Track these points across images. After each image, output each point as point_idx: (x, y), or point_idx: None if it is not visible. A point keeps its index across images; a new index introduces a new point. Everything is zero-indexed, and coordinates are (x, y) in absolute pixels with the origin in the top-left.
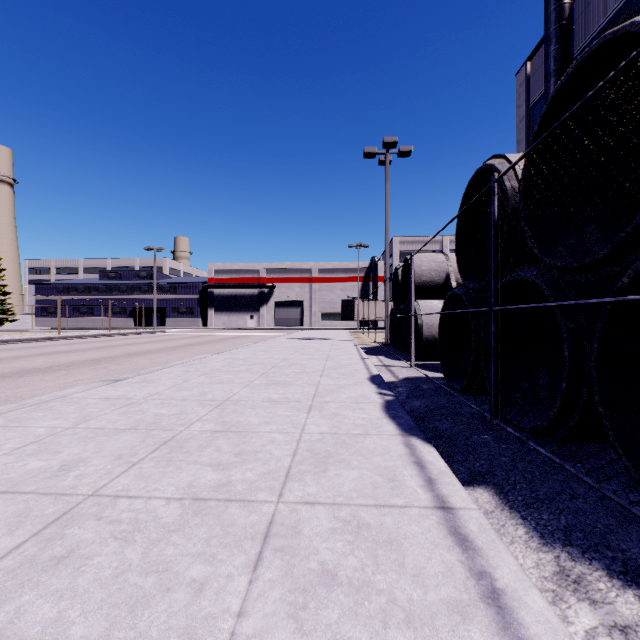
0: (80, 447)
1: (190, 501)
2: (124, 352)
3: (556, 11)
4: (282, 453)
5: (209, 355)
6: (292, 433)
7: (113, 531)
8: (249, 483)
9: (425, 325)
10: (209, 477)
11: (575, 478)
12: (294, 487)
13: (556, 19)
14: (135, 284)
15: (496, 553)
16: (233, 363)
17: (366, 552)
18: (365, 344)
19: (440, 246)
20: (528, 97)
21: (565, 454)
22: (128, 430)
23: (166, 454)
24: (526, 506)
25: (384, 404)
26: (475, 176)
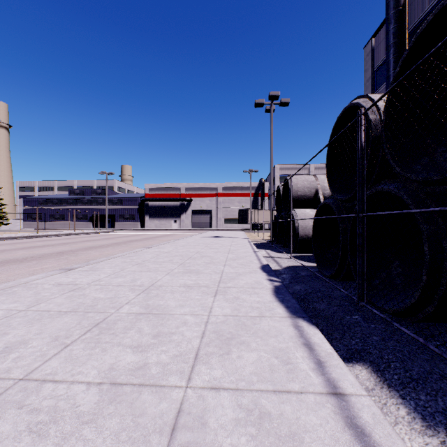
0: (26, 329)
1: (108, 386)
2: (82, 247)
3: None
4: (192, 335)
5: (142, 249)
6: (201, 315)
7: (30, 422)
8: (162, 366)
9: (300, 227)
10: (128, 359)
11: (439, 357)
12: (201, 370)
13: (394, 6)
14: (93, 198)
15: None
16: (159, 255)
17: None
18: (256, 241)
19: (308, 171)
20: (373, 63)
21: (424, 333)
22: (69, 312)
23: (95, 336)
24: (403, 385)
25: (274, 289)
26: (343, 113)
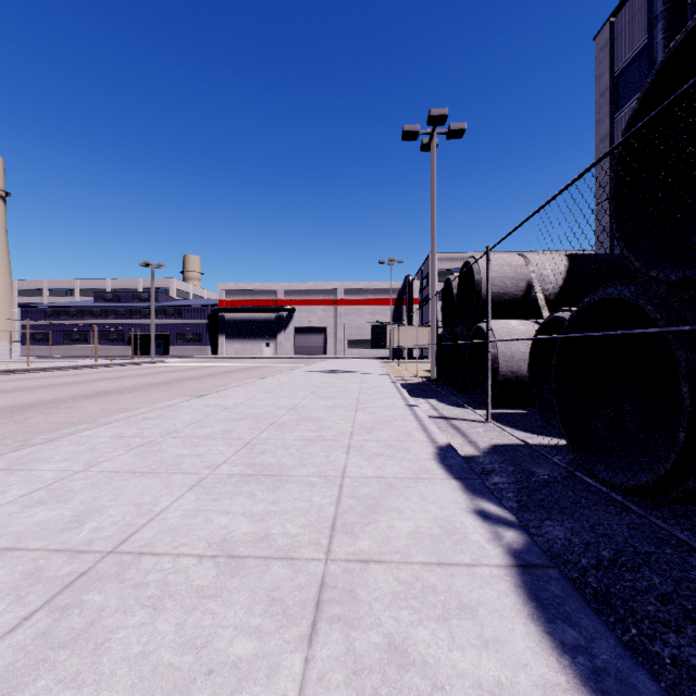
0: None
1: None
2: (84, 391)
3: None
4: None
5: (184, 400)
6: None
7: None
8: None
9: (502, 356)
10: None
11: None
12: None
13: None
14: (135, 307)
15: None
16: (210, 416)
17: None
18: (404, 379)
19: None
20: (612, 63)
21: None
22: None
23: None
24: None
25: (517, 575)
26: (694, 28)
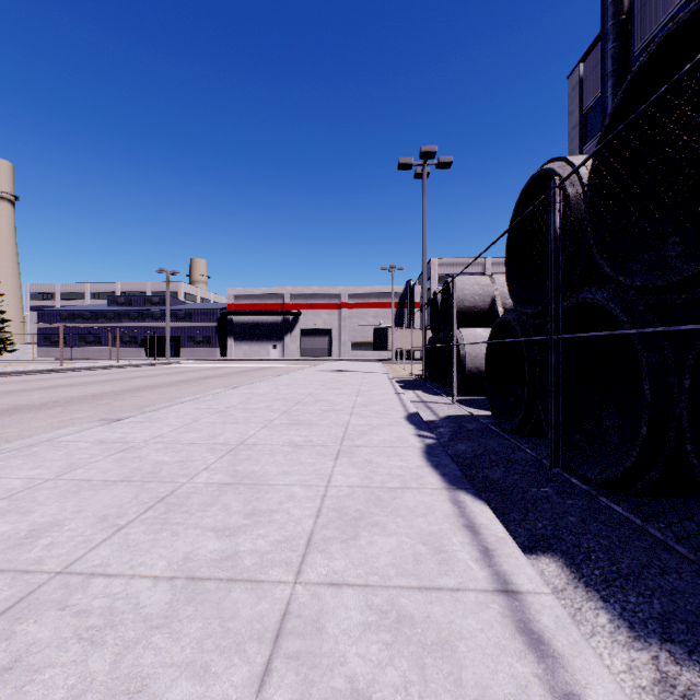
0: (58, 505)
1: (183, 581)
2: (131, 386)
3: (614, 5)
4: (303, 513)
5: (225, 390)
6: (316, 486)
7: (78, 627)
8: (260, 555)
9: (468, 356)
10: (211, 547)
11: (662, 545)
12: (316, 561)
13: (614, 14)
14: (147, 311)
15: (583, 663)
16: (251, 399)
17: (410, 661)
18: (400, 377)
19: (482, 269)
20: (581, 102)
21: (644, 512)
22: (120, 482)
23: (161, 514)
24: (606, 583)
25: (424, 449)
26: (529, 183)
